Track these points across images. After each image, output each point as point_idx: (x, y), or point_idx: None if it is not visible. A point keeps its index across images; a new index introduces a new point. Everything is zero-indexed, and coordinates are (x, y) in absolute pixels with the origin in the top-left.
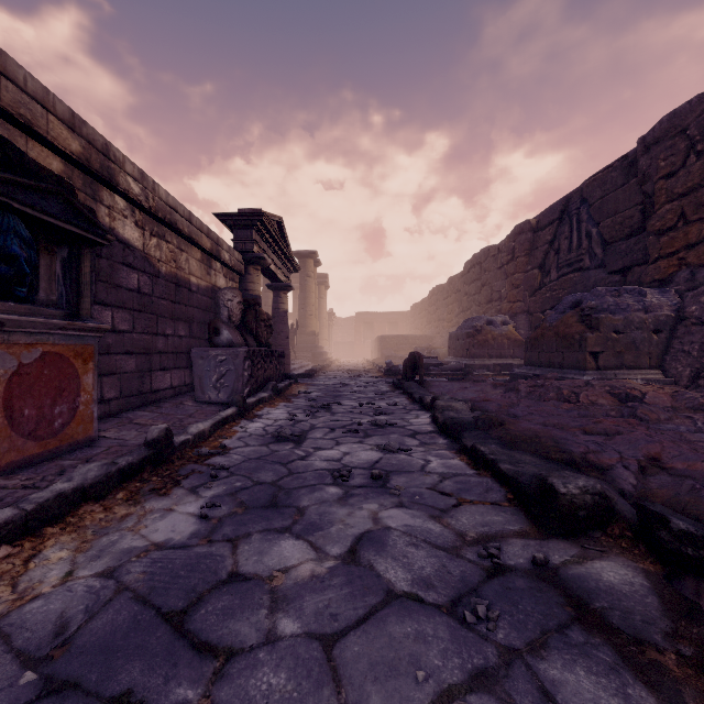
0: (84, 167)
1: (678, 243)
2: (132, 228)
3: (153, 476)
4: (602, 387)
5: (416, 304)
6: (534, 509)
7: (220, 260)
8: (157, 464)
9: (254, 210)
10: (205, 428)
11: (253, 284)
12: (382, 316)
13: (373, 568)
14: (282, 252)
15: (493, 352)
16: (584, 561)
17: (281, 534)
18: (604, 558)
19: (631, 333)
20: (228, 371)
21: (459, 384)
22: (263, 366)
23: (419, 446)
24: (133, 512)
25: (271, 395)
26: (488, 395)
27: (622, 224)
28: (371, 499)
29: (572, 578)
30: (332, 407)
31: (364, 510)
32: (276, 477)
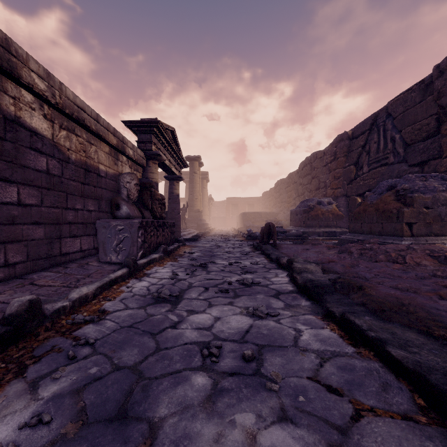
0: None
1: None
2: (40, 119)
3: None
4: (423, 251)
5: (266, 192)
6: None
7: (125, 154)
8: (15, 341)
9: (152, 119)
10: (88, 292)
11: (152, 174)
12: (243, 200)
13: None
14: (174, 152)
15: (322, 223)
16: None
17: None
18: None
19: (438, 208)
20: (125, 237)
21: (301, 246)
22: (156, 234)
23: (285, 308)
24: None
25: (161, 256)
26: (326, 255)
27: (420, 130)
28: (245, 402)
29: None
30: (208, 265)
31: (237, 429)
32: (140, 357)
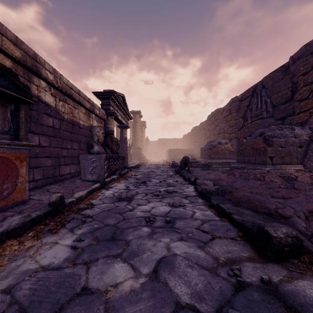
0: (23, 65)
1: (309, 105)
2: (49, 96)
3: (51, 222)
4: (275, 173)
5: (185, 135)
6: (255, 243)
7: (94, 113)
8: (55, 215)
9: (110, 90)
10: (82, 194)
11: (110, 125)
12: (170, 140)
13: (167, 284)
14: (124, 110)
15: (221, 156)
16: (292, 280)
17: (115, 258)
18: (303, 278)
19: (288, 147)
20: (97, 165)
21: (206, 171)
22: (114, 163)
23: (189, 203)
24: (35, 244)
25: (118, 177)
26: (220, 176)
27: (282, 97)
28: (165, 235)
29: (287, 293)
30: (147, 182)
31: (162, 242)
32: (116, 222)
